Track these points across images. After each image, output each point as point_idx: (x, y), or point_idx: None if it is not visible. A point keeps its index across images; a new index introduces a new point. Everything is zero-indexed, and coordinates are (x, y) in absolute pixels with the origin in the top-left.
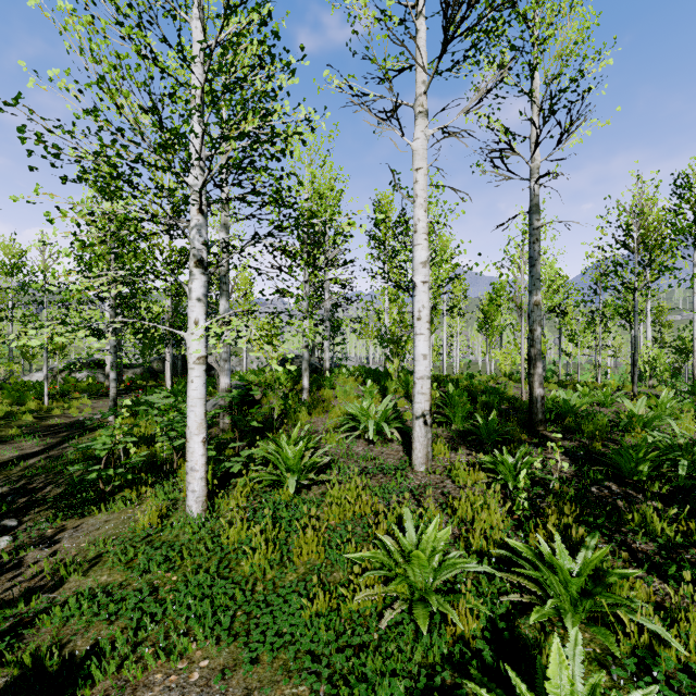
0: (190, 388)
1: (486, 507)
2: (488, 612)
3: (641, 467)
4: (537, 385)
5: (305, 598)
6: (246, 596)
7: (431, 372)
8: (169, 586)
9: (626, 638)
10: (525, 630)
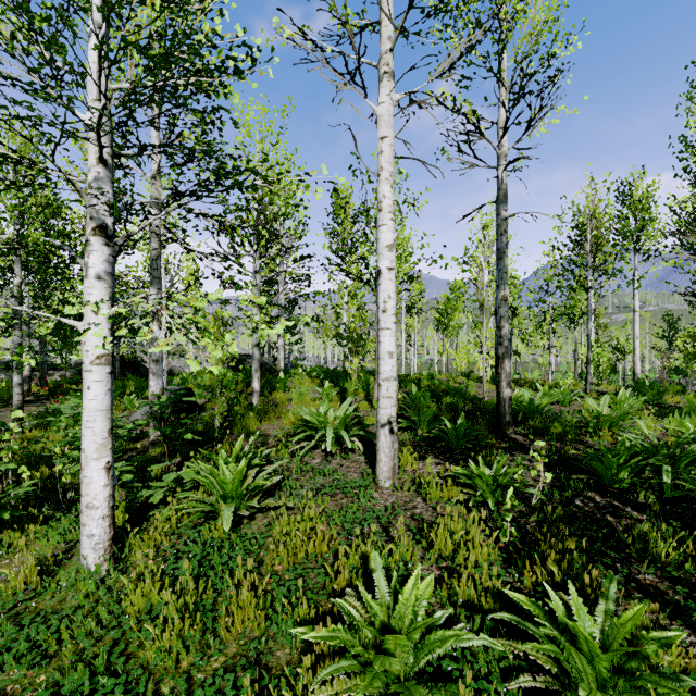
0: (87, 397)
1: (470, 538)
2: None
3: (621, 473)
4: (505, 385)
5: None
6: None
7: None
8: None
9: None
10: None
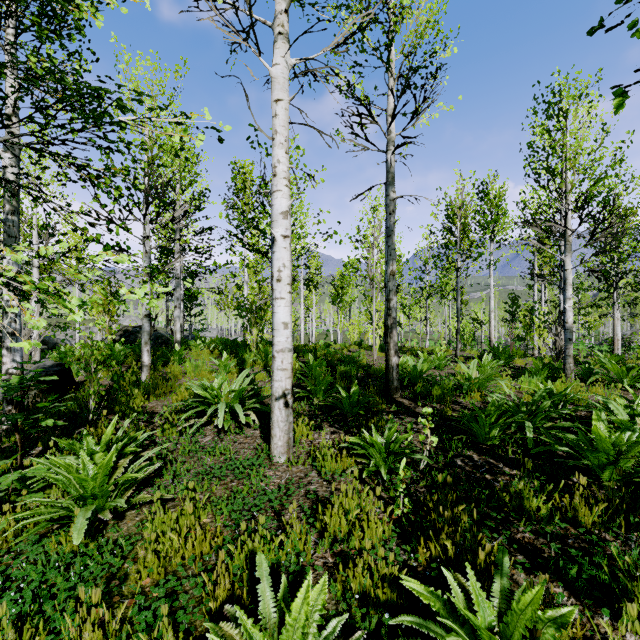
0: None
1: (365, 517)
2: None
3: (493, 431)
4: (393, 353)
5: None
6: None
7: None
8: None
9: None
10: None
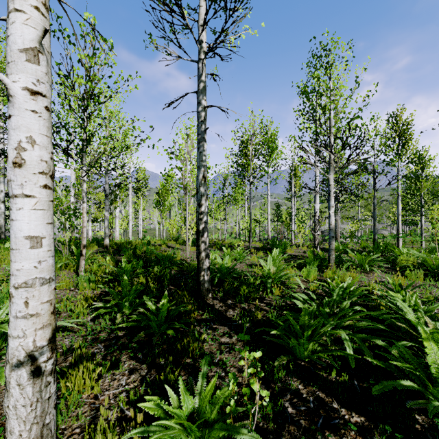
0: None
1: None
2: None
3: (310, 345)
4: (205, 256)
5: None
6: None
7: (118, 239)
8: None
9: None
10: None
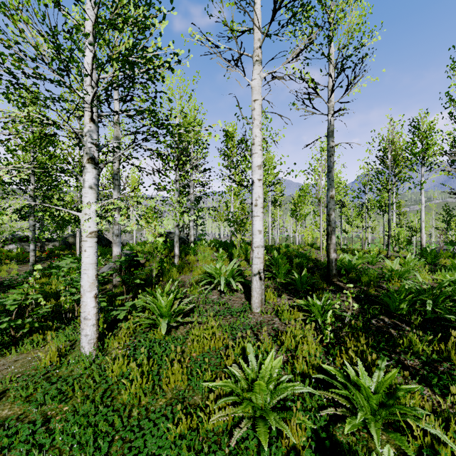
0: (84, 256)
1: (305, 339)
2: (313, 426)
3: (402, 305)
4: (332, 251)
5: (170, 423)
6: (123, 421)
7: None
8: (59, 417)
9: (414, 440)
10: (340, 436)
